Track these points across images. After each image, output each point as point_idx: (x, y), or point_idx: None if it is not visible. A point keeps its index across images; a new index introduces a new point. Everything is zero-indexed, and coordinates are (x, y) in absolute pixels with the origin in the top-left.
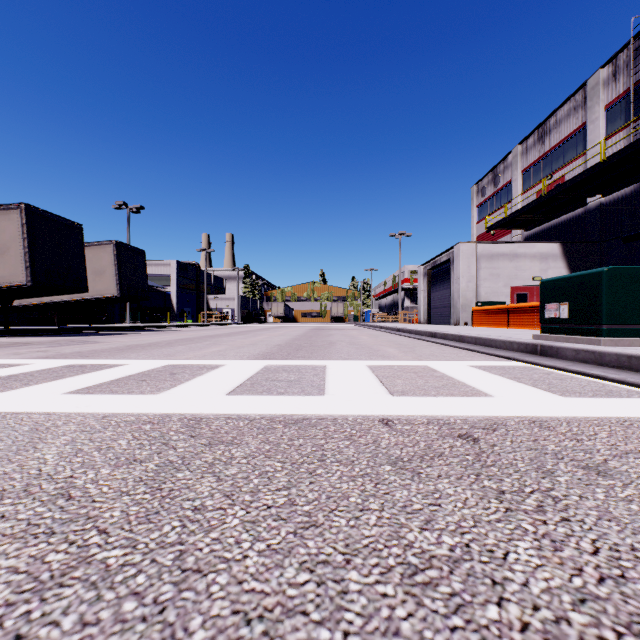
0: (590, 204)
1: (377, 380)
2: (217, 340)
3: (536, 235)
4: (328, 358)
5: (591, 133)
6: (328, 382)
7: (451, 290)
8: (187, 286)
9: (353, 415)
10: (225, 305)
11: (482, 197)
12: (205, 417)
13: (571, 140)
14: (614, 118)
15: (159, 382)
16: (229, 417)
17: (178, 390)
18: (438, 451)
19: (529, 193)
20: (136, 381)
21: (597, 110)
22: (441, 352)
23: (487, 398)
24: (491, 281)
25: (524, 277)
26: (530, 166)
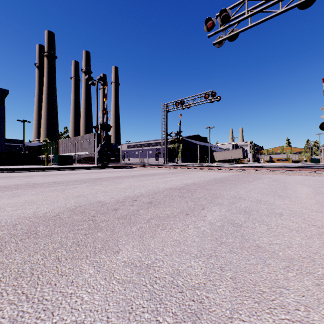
0: None
1: None
2: None
3: None
4: None
5: None
6: None
7: None
8: None
9: None
10: None
11: None
12: None
13: None
14: None
15: None
16: None
17: None
18: None
19: None
20: None
21: None
22: None
23: None
24: None
25: None
26: None
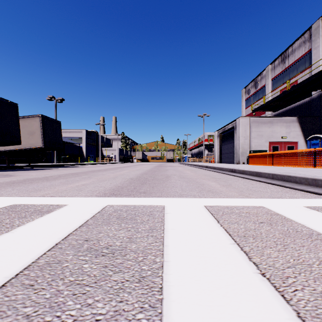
0: (314, 95)
1: (238, 249)
2: (93, 174)
3: (280, 114)
4: (166, 194)
5: (314, 55)
6: (168, 259)
7: (234, 144)
8: (91, 143)
9: None
10: (111, 153)
11: (248, 95)
12: None
13: (301, 60)
14: None
15: None
16: None
17: None
18: None
19: (276, 91)
20: None
21: (318, 41)
22: (253, 186)
23: None
24: (258, 139)
25: (277, 136)
26: (276, 76)
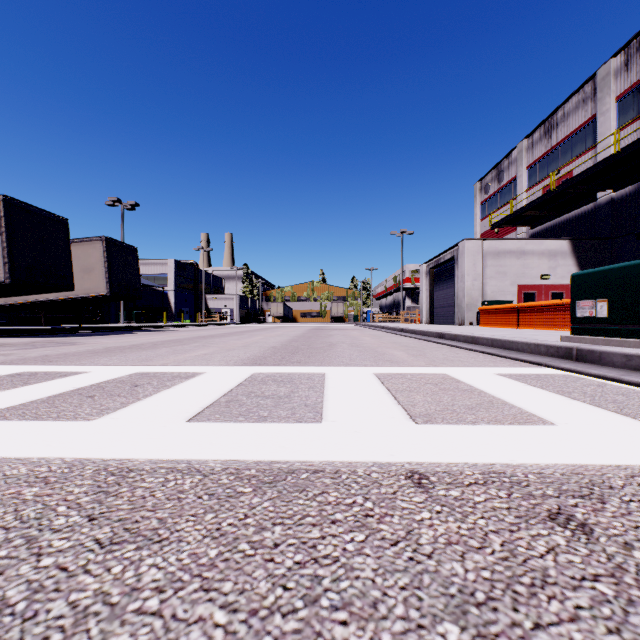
0: (600, 199)
1: (390, 396)
2: (208, 341)
3: (542, 232)
4: (327, 364)
5: (601, 125)
6: (327, 399)
7: (455, 289)
8: (185, 285)
9: (364, 463)
10: (224, 305)
11: (485, 194)
12: (136, 467)
13: (580, 133)
14: (626, 109)
15: (109, 399)
16: (173, 467)
17: (126, 413)
18: (534, 566)
19: (535, 189)
20: (80, 397)
21: (608, 101)
22: (456, 356)
23: (548, 427)
24: (497, 279)
25: (532, 275)
26: (536, 161)
